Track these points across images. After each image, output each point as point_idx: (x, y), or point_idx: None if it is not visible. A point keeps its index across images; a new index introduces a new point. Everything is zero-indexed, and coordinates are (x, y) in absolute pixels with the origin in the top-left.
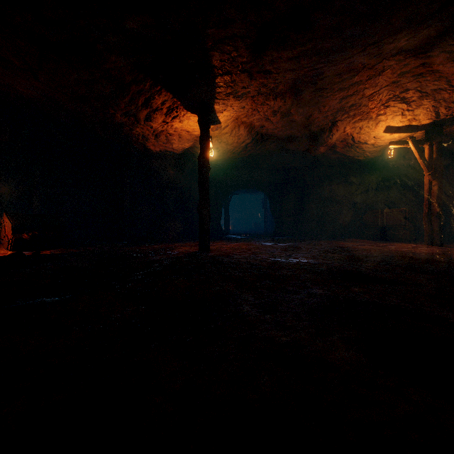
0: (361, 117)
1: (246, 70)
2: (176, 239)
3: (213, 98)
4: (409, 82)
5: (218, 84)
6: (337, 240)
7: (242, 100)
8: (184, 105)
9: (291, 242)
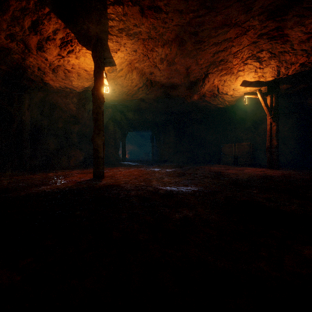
0: (226, 71)
1: (138, 2)
2: (77, 166)
3: (106, 32)
4: (264, 44)
5: (110, 16)
6: (205, 165)
7: (134, 40)
8: (78, 38)
9: (173, 167)
